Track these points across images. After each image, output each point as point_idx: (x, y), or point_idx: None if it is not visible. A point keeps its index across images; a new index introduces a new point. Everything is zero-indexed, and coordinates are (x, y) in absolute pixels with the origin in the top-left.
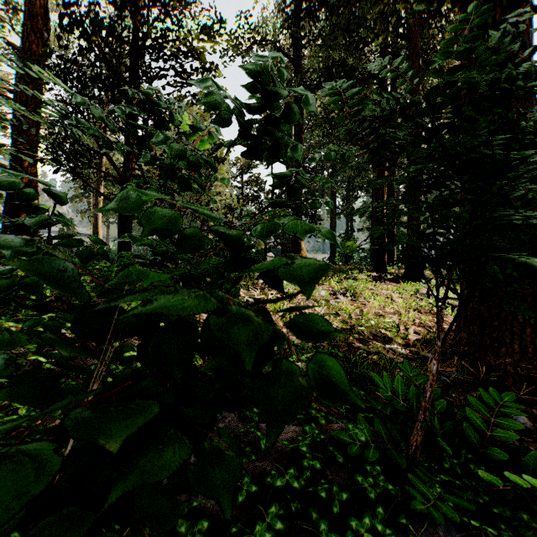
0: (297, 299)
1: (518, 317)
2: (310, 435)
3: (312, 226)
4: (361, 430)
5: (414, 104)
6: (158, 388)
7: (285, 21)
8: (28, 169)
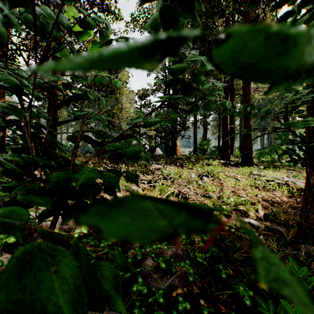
0: (176, 181)
1: None
2: None
3: None
4: None
5: None
6: None
7: None
8: None
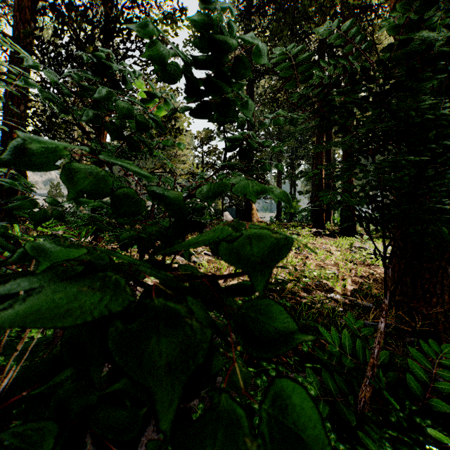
0: None
1: (448, 271)
2: (261, 388)
3: (266, 187)
4: (310, 384)
5: (362, 69)
6: (80, 382)
7: (239, 15)
8: None
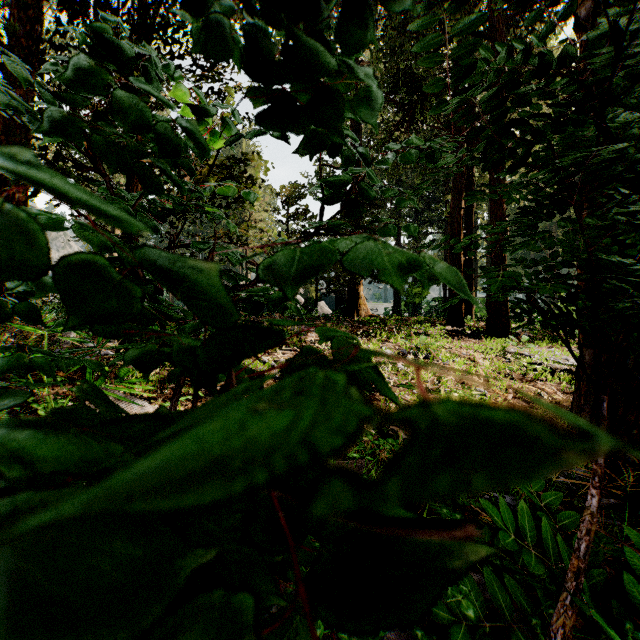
0: None
1: None
2: None
3: (415, 257)
4: (466, 596)
5: (561, 58)
6: None
7: None
8: (15, 197)
